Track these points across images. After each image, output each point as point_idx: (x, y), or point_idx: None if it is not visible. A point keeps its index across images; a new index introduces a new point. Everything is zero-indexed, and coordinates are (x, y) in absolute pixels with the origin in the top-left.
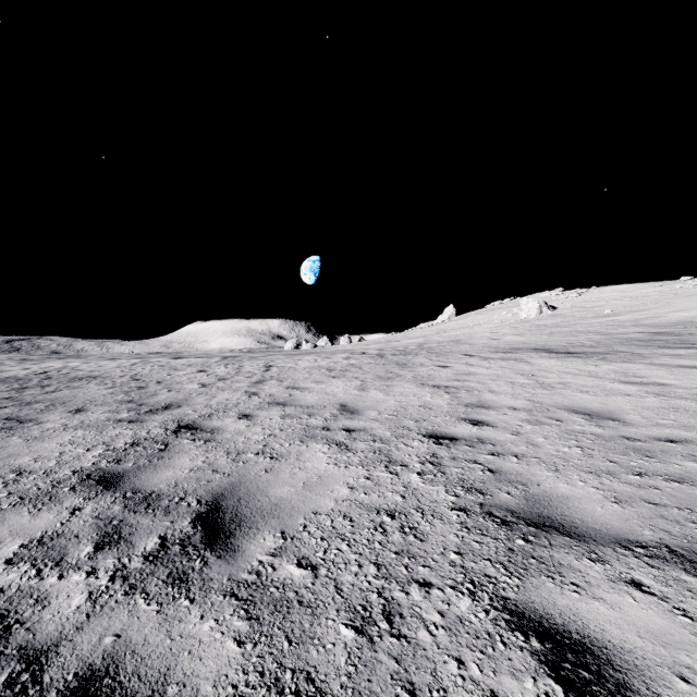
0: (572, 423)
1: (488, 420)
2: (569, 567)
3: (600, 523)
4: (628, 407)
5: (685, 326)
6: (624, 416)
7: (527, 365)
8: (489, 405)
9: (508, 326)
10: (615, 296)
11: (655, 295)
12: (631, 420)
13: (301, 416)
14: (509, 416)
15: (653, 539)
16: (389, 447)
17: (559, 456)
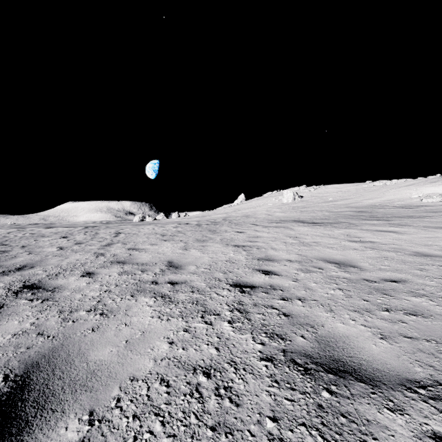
0: (329, 270)
1: (275, 270)
2: (376, 424)
3: (381, 362)
4: (359, 258)
5: (372, 207)
6: (359, 264)
7: (292, 230)
8: (273, 259)
9: (276, 207)
10: (334, 191)
11: (354, 190)
12: (364, 267)
13: (135, 272)
14: (288, 266)
15: (426, 376)
16: (204, 297)
17: (329, 298)
